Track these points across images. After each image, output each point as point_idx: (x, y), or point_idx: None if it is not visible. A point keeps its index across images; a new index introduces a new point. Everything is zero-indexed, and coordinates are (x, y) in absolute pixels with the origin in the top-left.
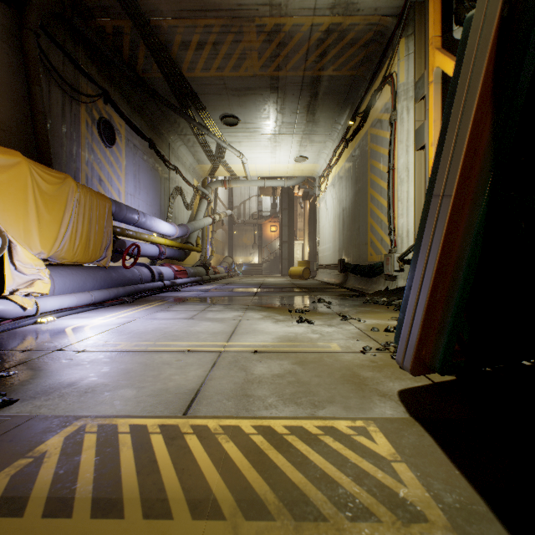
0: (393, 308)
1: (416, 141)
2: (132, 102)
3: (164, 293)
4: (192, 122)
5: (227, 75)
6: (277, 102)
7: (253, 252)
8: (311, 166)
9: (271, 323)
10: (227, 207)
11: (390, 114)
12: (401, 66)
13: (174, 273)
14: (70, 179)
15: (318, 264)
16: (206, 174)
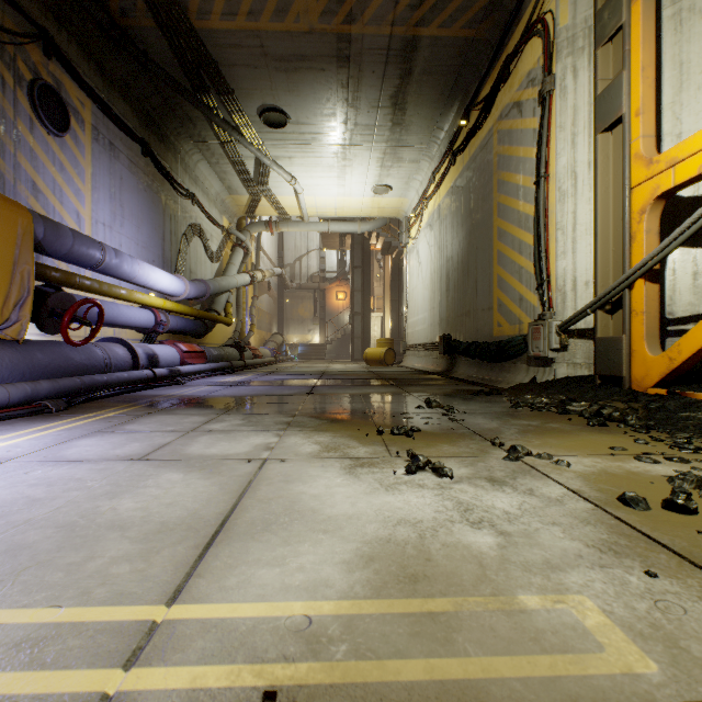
0: (579, 419)
1: (601, 115)
2: (107, 71)
3: (150, 390)
4: (214, 117)
5: (266, 28)
6: (347, 86)
7: (313, 328)
8: (396, 202)
9: (339, 476)
10: (276, 265)
11: (542, 83)
12: None
13: (180, 356)
14: None
15: (406, 344)
16: (242, 211)
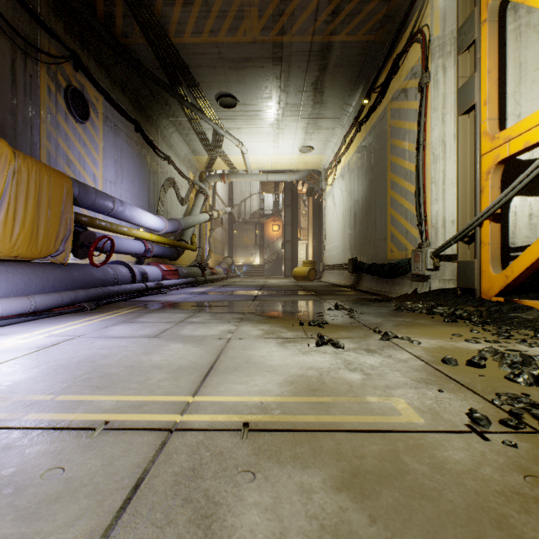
0: (439, 317)
1: (460, 102)
2: (112, 74)
3: (144, 297)
4: (184, 102)
5: (222, 41)
6: (280, 77)
7: (254, 252)
8: (317, 158)
9: (275, 347)
10: (227, 205)
11: (421, 77)
12: (435, 15)
13: (162, 274)
14: (3, 143)
15: (325, 264)
16: (202, 167)
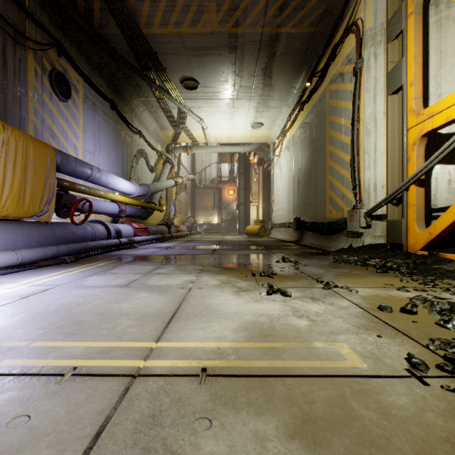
0: (372, 269)
1: (390, 84)
2: (91, 60)
3: (118, 251)
4: (153, 85)
5: (186, 32)
6: (235, 63)
7: (213, 213)
8: (266, 133)
9: (231, 295)
10: (190, 173)
11: (355, 63)
12: (368, 10)
13: (134, 231)
14: None
15: (273, 223)
16: (169, 140)
